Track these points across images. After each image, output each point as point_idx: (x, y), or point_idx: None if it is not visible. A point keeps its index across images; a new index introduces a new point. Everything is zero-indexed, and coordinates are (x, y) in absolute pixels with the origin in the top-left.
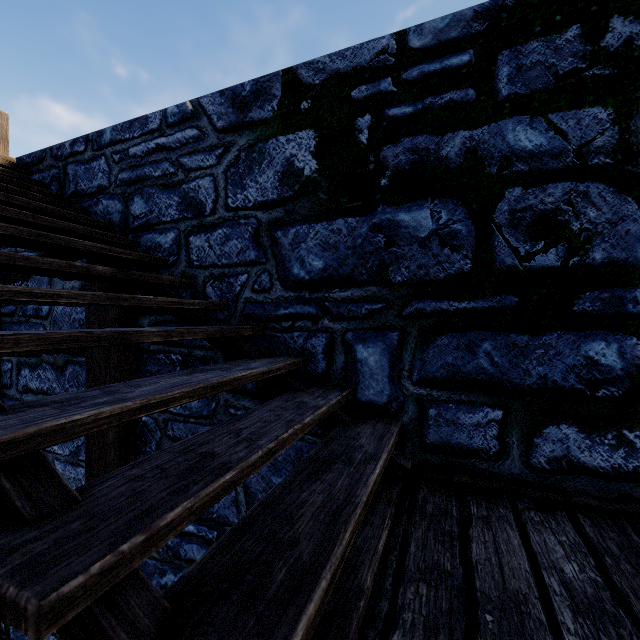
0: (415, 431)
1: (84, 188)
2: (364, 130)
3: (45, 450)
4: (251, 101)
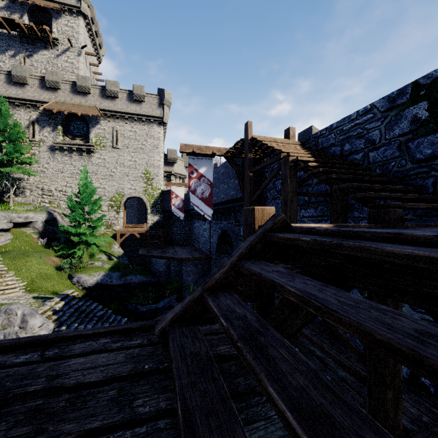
0: None
1: (325, 145)
2: None
3: None
4: (396, 98)
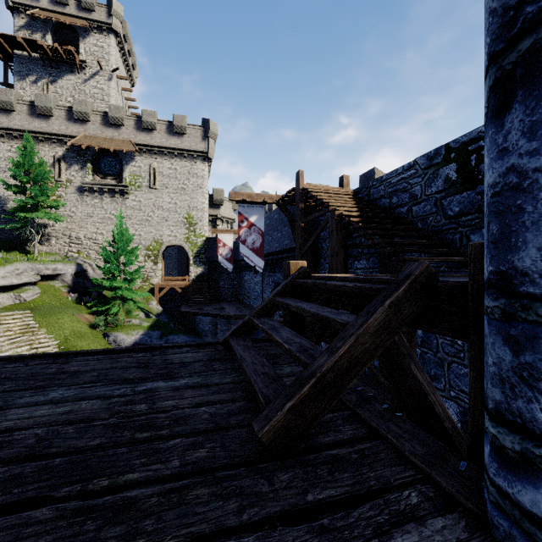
0: None
1: (376, 197)
2: (473, 160)
3: None
4: (433, 157)
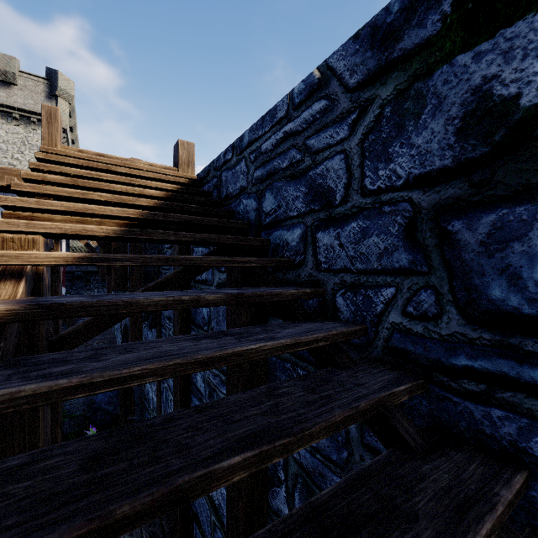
0: None
1: (231, 191)
2: None
3: None
4: (401, 24)
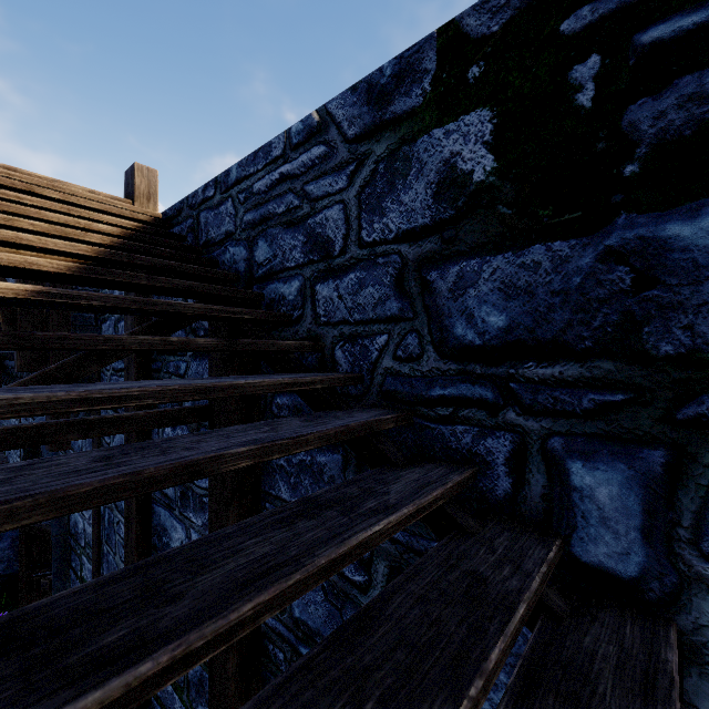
0: (708, 652)
1: (214, 236)
2: (586, 84)
3: (183, 514)
4: (392, 89)
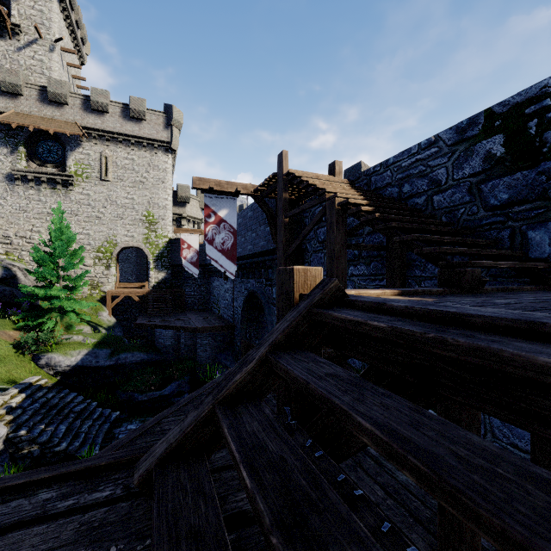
0: None
1: (379, 185)
2: (532, 127)
3: None
4: (466, 128)
